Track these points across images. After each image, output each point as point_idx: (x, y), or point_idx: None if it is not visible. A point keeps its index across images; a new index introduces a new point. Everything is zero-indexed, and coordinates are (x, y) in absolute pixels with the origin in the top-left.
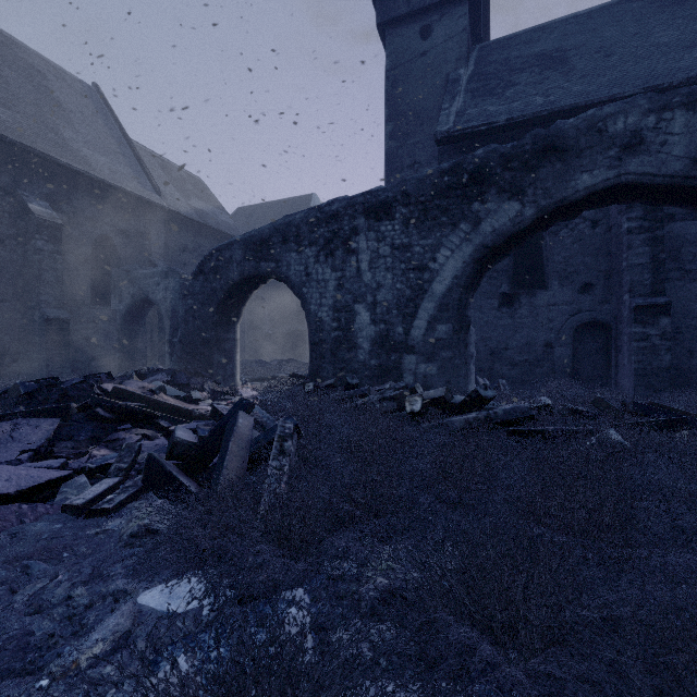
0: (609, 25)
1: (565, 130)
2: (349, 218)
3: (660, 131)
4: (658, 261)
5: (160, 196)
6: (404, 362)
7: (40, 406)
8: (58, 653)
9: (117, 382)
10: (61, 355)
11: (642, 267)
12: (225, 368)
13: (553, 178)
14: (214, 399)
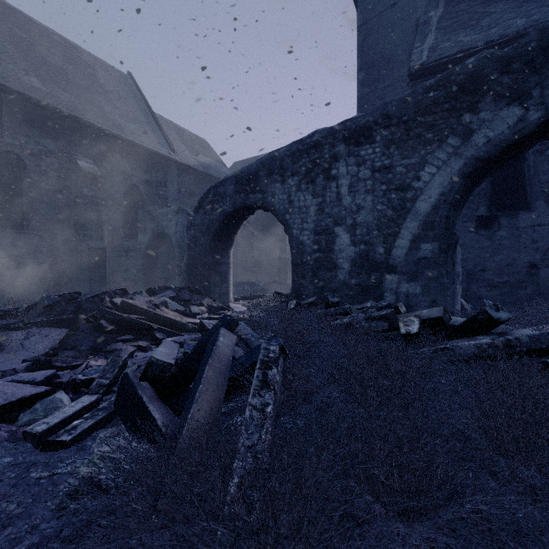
0: None
1: None
2: (329, 146)
3: None
4: None
5: (174, 153)
6: (385, 281)
7: (58, 317)
8: None
9: (128, 297)
10: (100, 276)
11: None
12: (221, 287)
13: None
14: (210, 313)
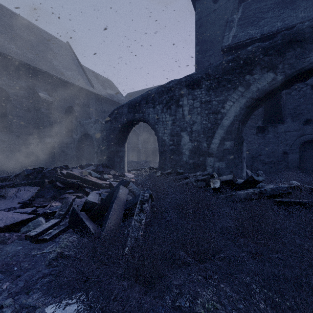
0: None
1: (303, 29)
2: (178, 89)
3: None
4: None
5: (93, 88)
6: (207, 161)
7: (32, 180)
8: None
9: (69, 170)
10: (51, 158)
11: None
12: (120, 164)
13: (295, 57)
14: (114, 178)
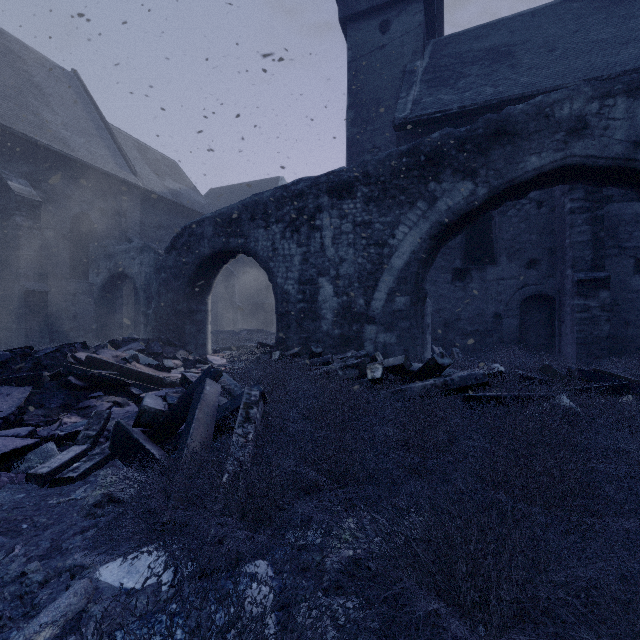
0: (552, 23)
1: (515, 115)
2: (313, 196)
3: (603, 116)
4: (598, 239)
5: (136, 176)
6: (365, 331)
7: (13, 375)
8: (3, 639)
9: (91, 351)
10: (40, 326)
11: (583, 244)
12: (197, 338)
13: (504, 159)
14: (185, 367)
